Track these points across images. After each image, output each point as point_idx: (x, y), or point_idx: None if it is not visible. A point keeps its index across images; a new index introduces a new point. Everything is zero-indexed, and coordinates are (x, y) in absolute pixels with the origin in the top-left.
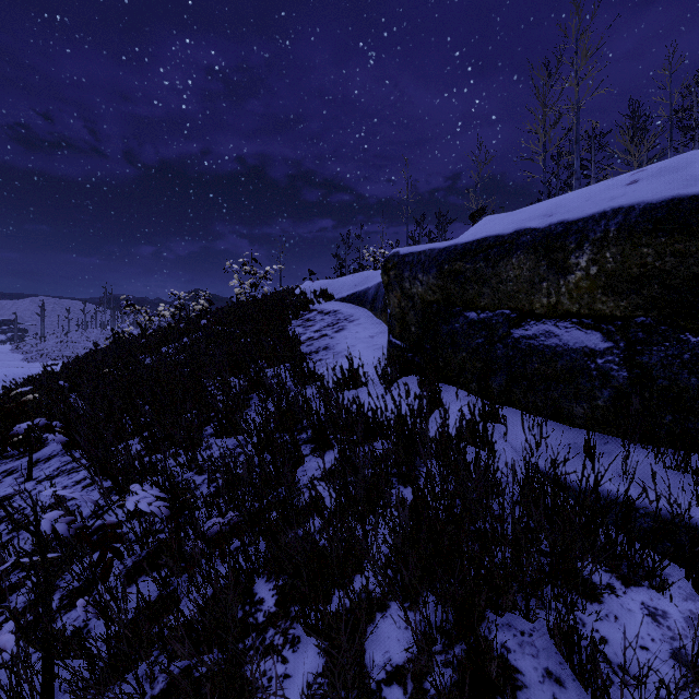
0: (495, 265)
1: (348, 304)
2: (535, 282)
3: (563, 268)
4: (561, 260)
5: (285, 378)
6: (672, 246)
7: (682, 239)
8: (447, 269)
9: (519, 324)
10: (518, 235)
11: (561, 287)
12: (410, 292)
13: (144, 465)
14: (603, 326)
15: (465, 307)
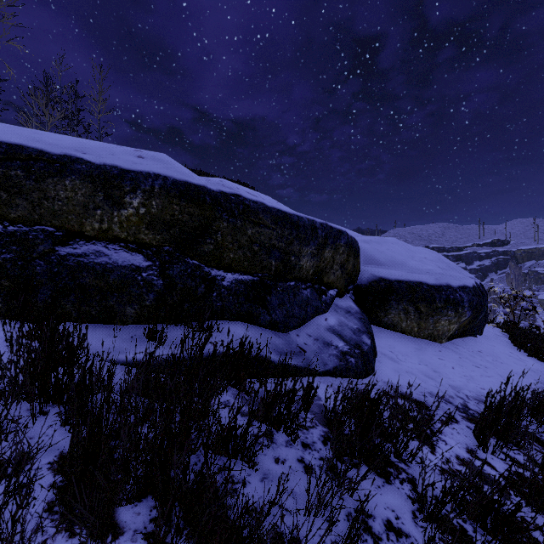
0: (41, 180)
1: None
2: (90, 208)
3: (118, 202)
4: (118, 196)
5: None
6: (188, 208)
7: (192, 206)
8: None
9: (66, 243)
10: (71, 160)
11: (115, 217)
12: None
13: None
14: (144, 250)
15: None
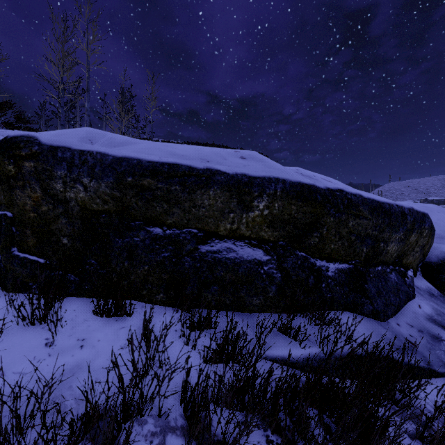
0: (192, 192)
1: None
2: (225, 212)
3: (248, 206)
4: (248, 201)
5: None
6: (303, 207)
7: (306, 205)
8: (130, 181)
9: (206, 242)
10: (212, 173)
11: (243, 219)
12: (62, 195)
13: None
14: (263, 245)
15: (148, 222)
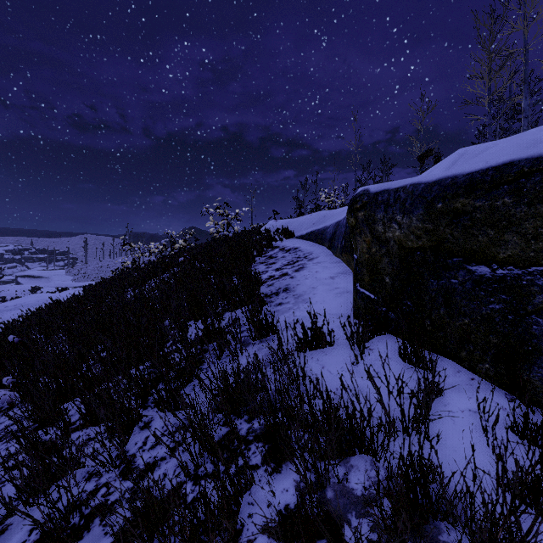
0: (535, 202)
1: (307, 241)
2: None
3: None
4: None
5: (240, 334)
6: None
7: None
8: (440, 208)
9: None
10: None
11: None
12: (383, 236)
13: (64, 457)
14: None
15: (469, 258)
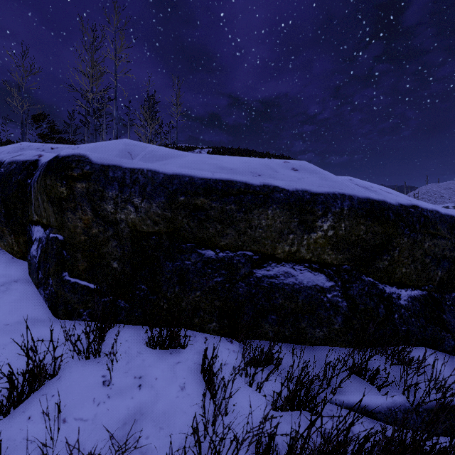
0: (248, 211)
1: None
2: (284, 233)
3: (310, 227)
4: (311, 221)
5: None
6: (373, 227)
7: (377, 225)
8: (183, 201)
9: (261, 265)
10: (270, 189)
11: (304, 240)
12: (112, 216)
13: None
14: (325, 269)
15: (200, 244)
